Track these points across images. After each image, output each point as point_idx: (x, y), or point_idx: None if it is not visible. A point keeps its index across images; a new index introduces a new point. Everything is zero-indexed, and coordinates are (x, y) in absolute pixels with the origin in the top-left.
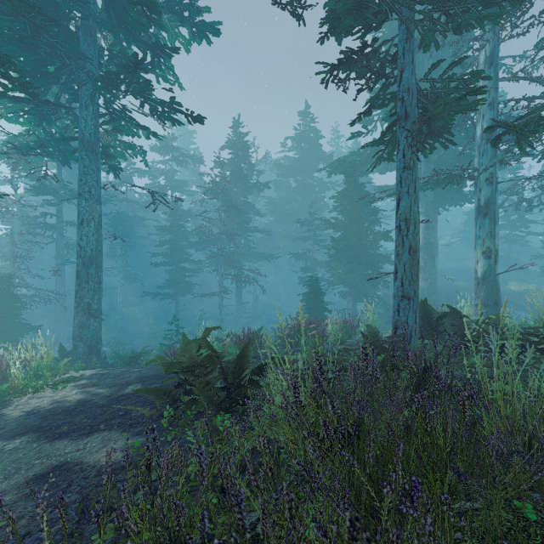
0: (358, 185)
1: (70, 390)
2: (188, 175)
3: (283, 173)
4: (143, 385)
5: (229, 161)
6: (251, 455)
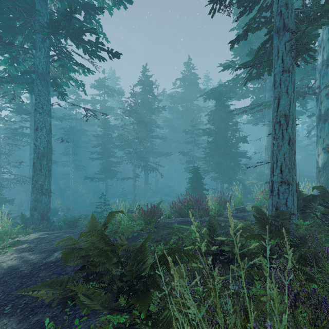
0: (224, 106)
1: (9, 255)
2: (115, 104)
3: (174, 101)
4: None
5: (139, 93)
6: None
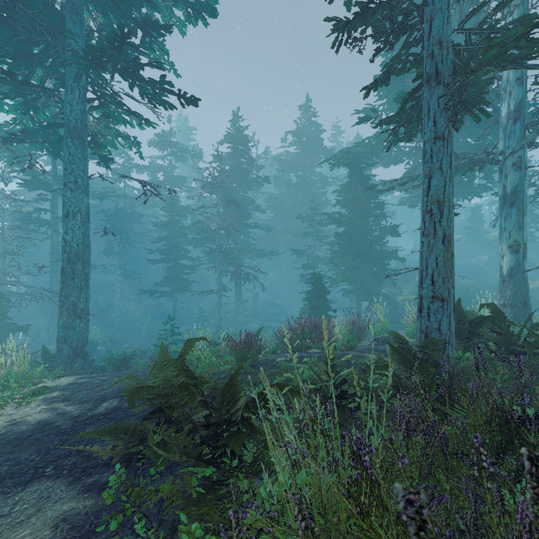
0: (362, 178)
1: (35, 406)
2: (188, 172)
3: (283, 168)
4: (119, 402)
5: (228, 155)
6: None
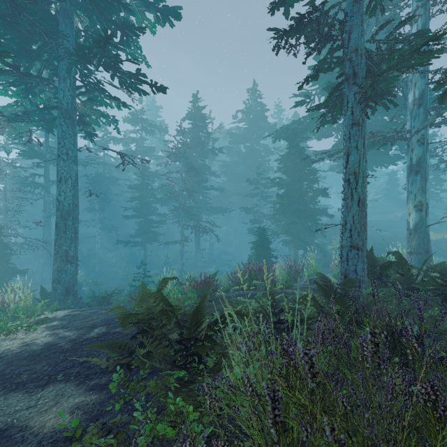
0: (299, 149)
1: (40, 332)
2: (155, 143)
3: (234, 141)
4: (107, 328)
5: (189, 130)
6: (207, 441)
